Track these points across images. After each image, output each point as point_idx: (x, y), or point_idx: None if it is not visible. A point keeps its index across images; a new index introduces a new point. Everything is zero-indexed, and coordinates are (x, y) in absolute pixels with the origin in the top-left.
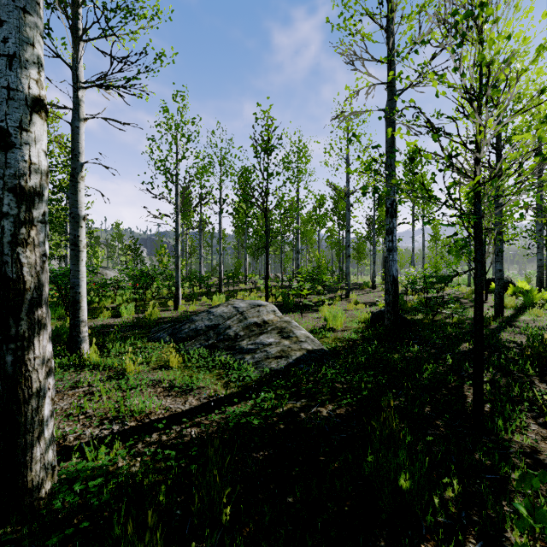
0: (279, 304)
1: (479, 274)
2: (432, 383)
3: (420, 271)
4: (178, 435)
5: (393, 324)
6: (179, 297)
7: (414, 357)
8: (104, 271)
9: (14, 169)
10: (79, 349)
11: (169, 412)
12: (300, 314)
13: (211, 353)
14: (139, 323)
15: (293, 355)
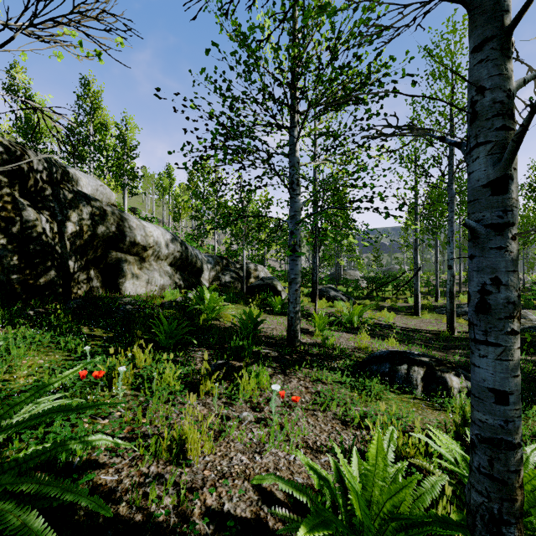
0: None
1: None
2: None
3: None
4: None
5: None
6: (438, 295)
7: None
8: (355, 272)
9: (452, 272)
10: (418, 312)
11: None
12: None
13: None
14: (424, 307)
15: (526, 325)
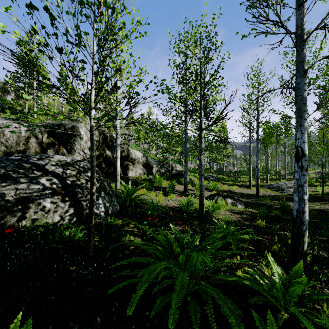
0: (309, 185)
1: (322, 179)
2: (325, 199)
3: None
4: (271, 195)
5: None
6: (268, 179)
7: None
8: (233, 167)
9: (257, 168)
10: (250, 187)
11: (269, 194)
12: (313, 188)
13: (277, 191)
14: None
15: None
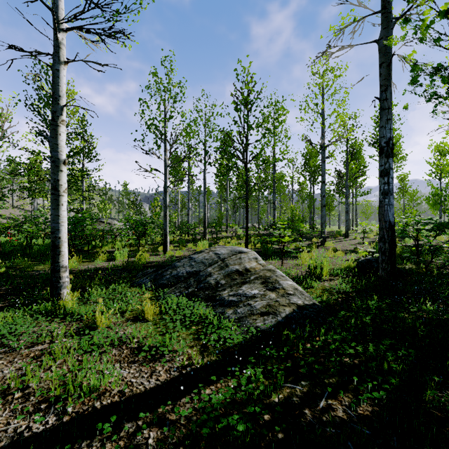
0: (257, 251)
1: None
2: None
3: (412, 217)
4: (128, 444)
5: (390, 275)
6: (167, 243)
7: (434, 320)
8: (113, 221)
9: None
10: (58, 294)
11: (128, 391)
12: (280, 261)
13: (190, 303)
14: (128, 267)
15: (282, 311)
